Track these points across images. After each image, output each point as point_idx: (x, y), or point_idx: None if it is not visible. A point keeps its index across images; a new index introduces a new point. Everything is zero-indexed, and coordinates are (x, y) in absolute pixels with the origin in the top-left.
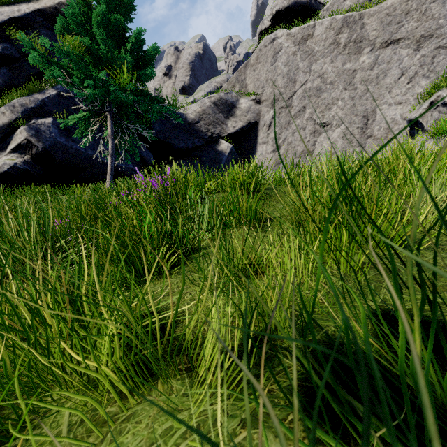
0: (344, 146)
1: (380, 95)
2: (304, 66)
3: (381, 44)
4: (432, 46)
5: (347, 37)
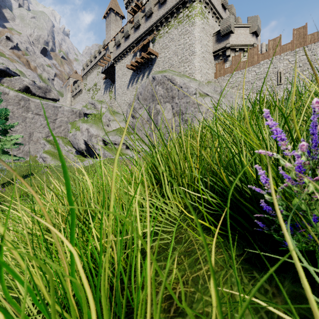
0: (23, 141)
1: (35, 128)
2: (4, 105)
3: (35, 113)
4: (49, 120)
5: (24, 104)
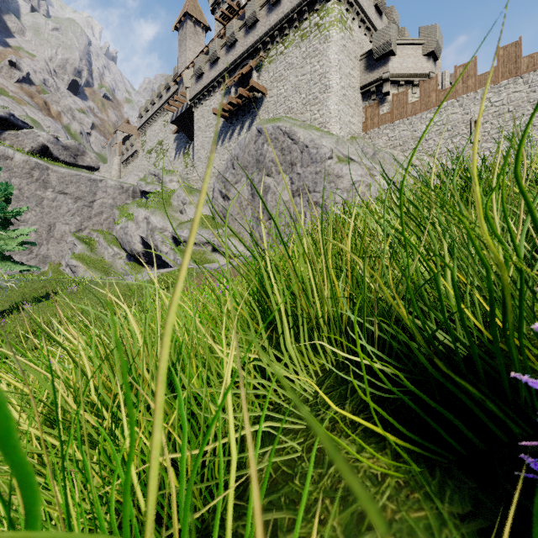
0: (37, 238)
1: (58, 217)
2: (6, 177)
3: (59, 191)
4: (82, 203)
5: (39, 175)
